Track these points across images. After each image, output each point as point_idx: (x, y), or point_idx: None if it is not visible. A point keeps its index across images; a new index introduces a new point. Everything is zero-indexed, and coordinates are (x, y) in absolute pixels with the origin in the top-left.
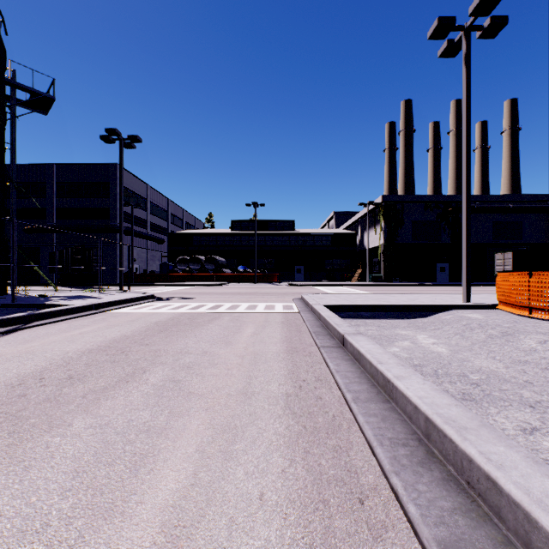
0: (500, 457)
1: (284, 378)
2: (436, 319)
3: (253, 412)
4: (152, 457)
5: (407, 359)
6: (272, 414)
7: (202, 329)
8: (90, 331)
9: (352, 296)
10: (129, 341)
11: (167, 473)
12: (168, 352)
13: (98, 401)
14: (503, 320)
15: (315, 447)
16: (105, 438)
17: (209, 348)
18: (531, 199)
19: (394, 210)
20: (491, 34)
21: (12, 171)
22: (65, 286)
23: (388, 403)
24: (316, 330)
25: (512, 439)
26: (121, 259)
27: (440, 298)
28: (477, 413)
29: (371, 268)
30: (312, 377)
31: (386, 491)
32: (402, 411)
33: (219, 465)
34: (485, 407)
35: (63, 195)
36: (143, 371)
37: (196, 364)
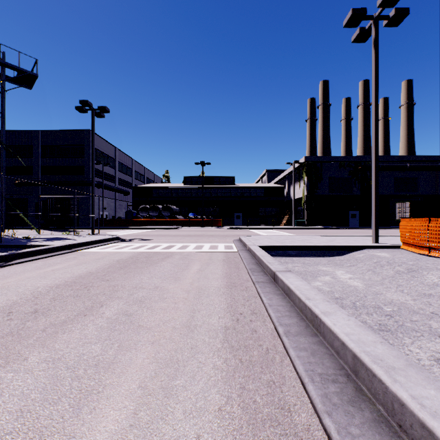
0: (433, 403)
1: (223, 312)
2: (351, 257)
3: (194, 345)
4: (96, 394)
5: (329, 293)
6: (211, 348)
7: (156, 266)
8: (61, 268)
9: (281, 238)
10: (93, 277)
11: (108, 413)
12: (125, 287)
13: (55, 335)
14: (407, 258)
15: (250, 382)
16: (56, 374)
17: (160, 283)
18: (424, 159)
19: (314, 168)
20: (396, 23)
21: (2, 135)
22: (48, 230)
23: (316, 337)
24: (252, 267)
25: (428, 370)
26: (92, 207)
27: (353, 239)
28: (394, 344)
29: (296, 215)
30: (248, 310)
31: (319, 433)
32: (330, 345)
33: (159, 403)
34: (400, 338)
35: (47, 155)
36: (101, 305)
37: (148, 298)
